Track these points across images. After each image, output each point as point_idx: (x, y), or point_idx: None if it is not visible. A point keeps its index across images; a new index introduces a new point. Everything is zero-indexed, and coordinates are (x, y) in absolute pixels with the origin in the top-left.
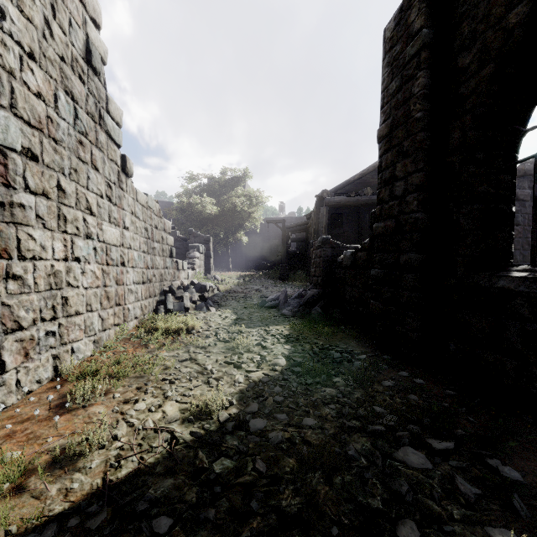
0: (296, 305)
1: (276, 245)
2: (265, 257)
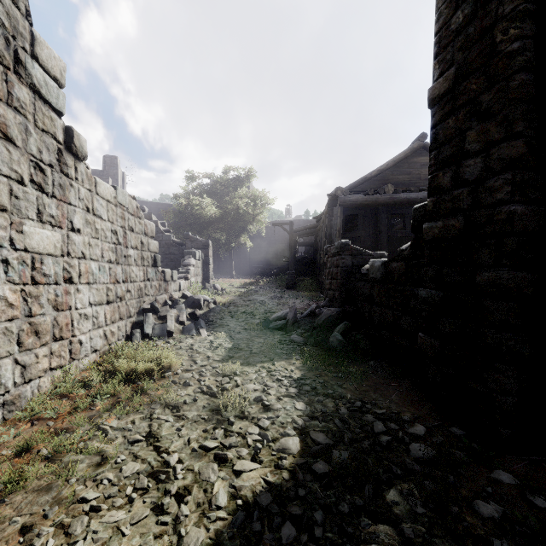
0: (308, 328)
1: (282, 250)
2: (271, 262)
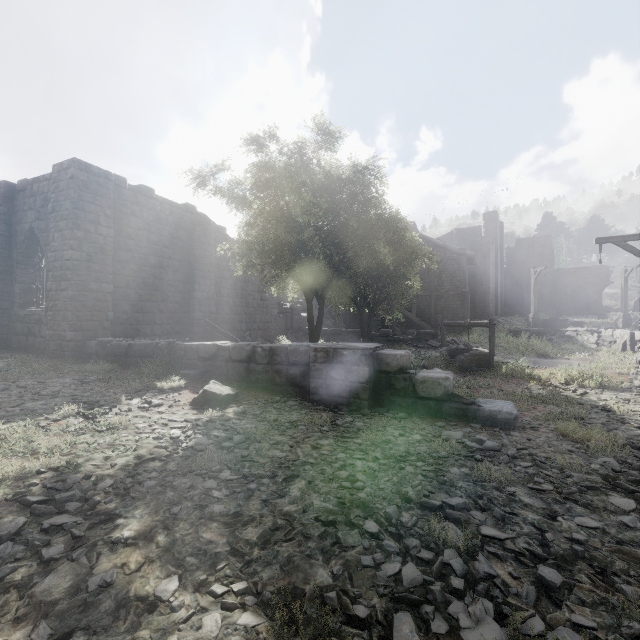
0: None
1: None
2: None
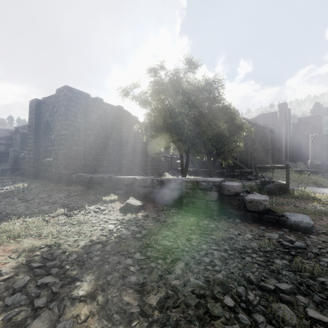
0: (0, 172)
1: None
2: None
